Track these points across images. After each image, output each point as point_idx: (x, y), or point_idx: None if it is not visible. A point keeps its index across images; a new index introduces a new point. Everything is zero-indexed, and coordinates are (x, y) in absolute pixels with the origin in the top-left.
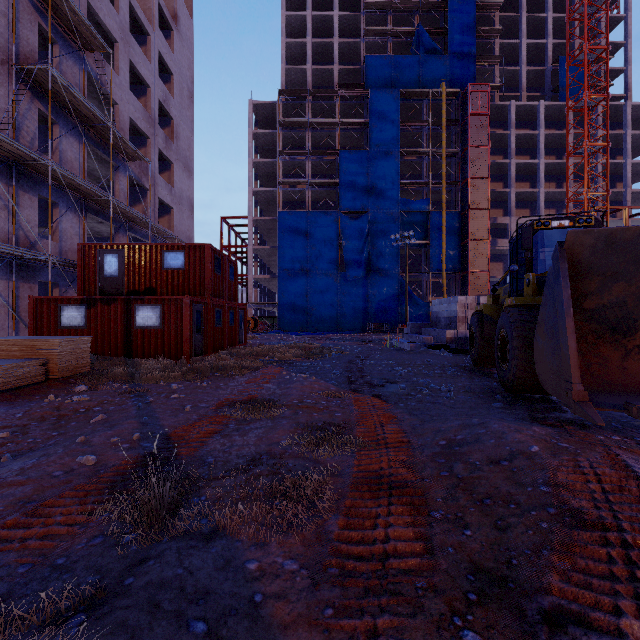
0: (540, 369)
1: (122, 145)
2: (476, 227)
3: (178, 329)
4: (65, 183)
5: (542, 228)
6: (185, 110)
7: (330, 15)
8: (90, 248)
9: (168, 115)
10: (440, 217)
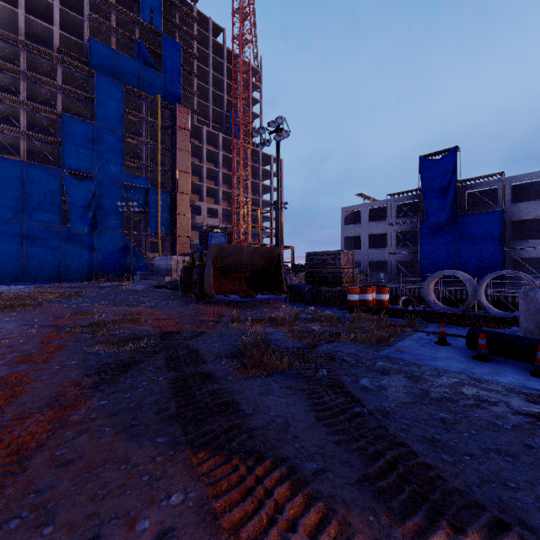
0: (206, 287)
1: None
2: (182, 206)
3: None
4: None
5: (211, 231)
6: None
7: None
8: None
9: None
10: (157, 193)
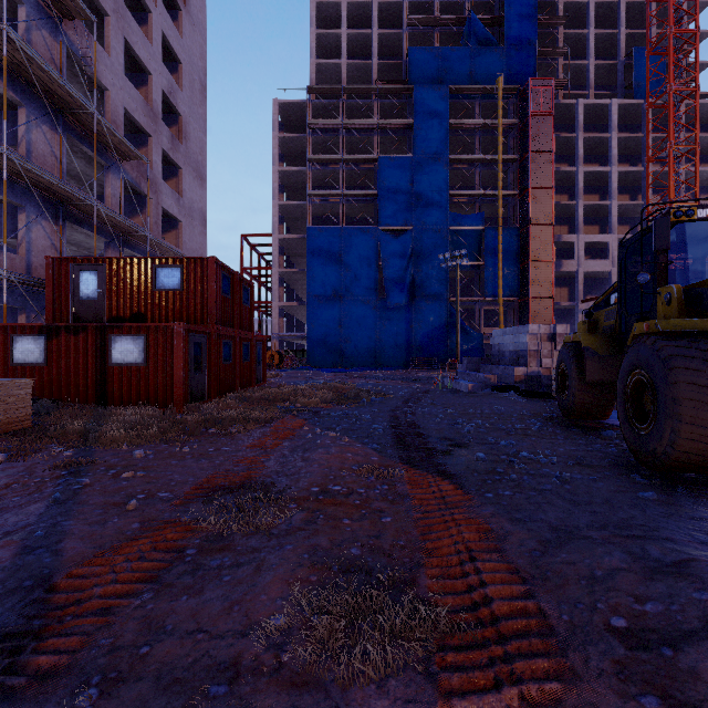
0: None
1: (112, 139)
2: (538, 246)
3: (167, 367)
4: (33, 181)
5: (682, 220)
6: (196, 106)
7: (367, 2)
8: (61, 262)
9: (175, 110)
10: (496, 234)
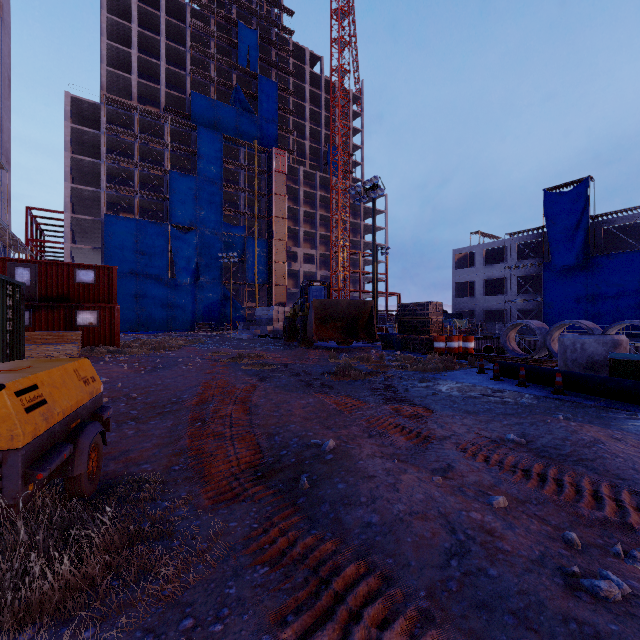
0: (308, 334)
1: None
2: (278, 253)
3: (112, 327)
4: None
5: (311, 285)
6: (6, 100)
7: (156, 38)
8: None
9: None
10: (254, 242)
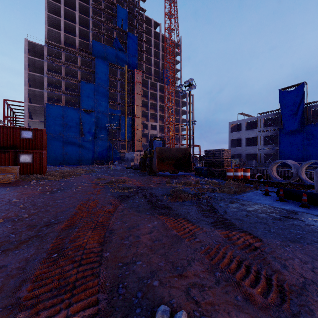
0: (153, 168)
1: None
2: (137, 124)
3: (41, 163)
4: None
5: (155, 140)
6: None
7: (74, 12)
8: None
9: None
10: (125, 118)
